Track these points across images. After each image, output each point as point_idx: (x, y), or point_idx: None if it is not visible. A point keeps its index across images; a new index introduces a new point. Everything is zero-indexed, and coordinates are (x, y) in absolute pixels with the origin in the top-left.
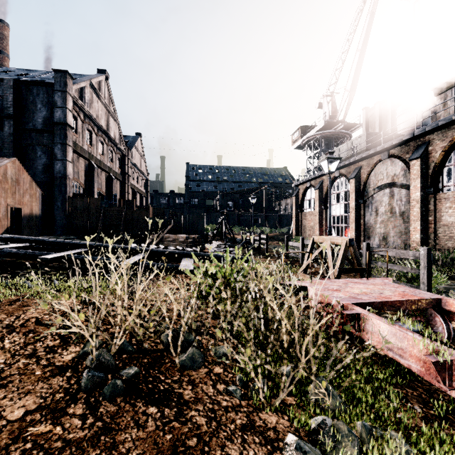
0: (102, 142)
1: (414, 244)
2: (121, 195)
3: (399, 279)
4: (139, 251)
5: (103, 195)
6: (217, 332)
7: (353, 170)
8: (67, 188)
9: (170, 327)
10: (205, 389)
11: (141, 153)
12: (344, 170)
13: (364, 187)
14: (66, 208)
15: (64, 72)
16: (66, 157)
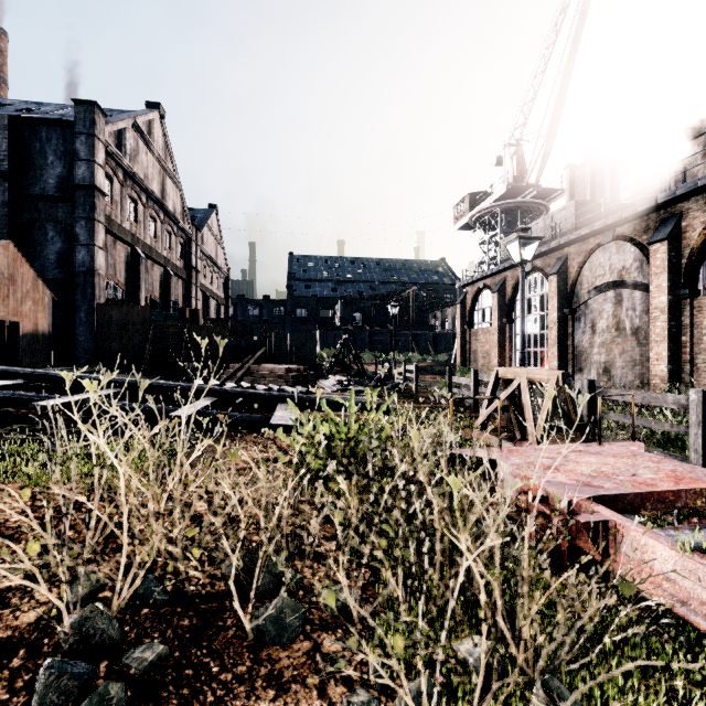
0: (153, 218)
1: (657, 381)
2: (186, 303)
3: (649, 442)
4: (206, 392)
5: (156, 301)
6: (327, 596)
7: (555, 261)
8: (96, 289)
9: (234, 559)
10: (302, 700)
11: (217, 237)
12: (540, 262)
13: (572, 288)
14: (94, 322)
15: (90, 104)
16: (94, 240)
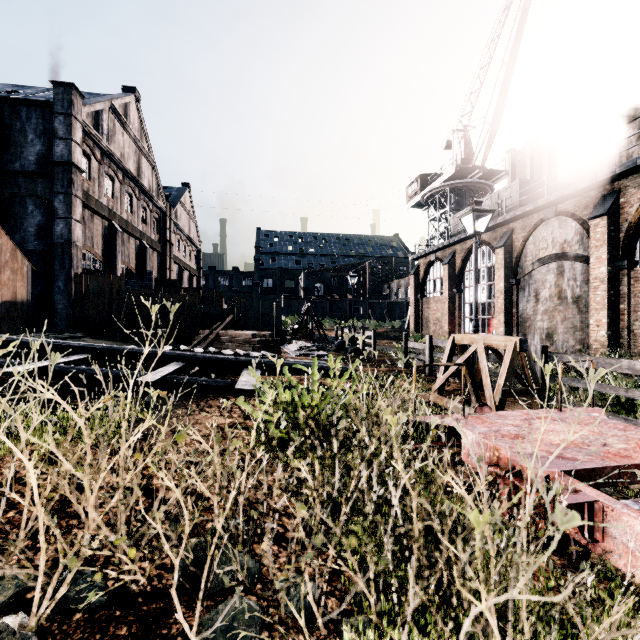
0: (129, 194)
1: (598, 346)
2: (160, 273)
3: (603, 406)
4: (175, 357)
5: (132, 272)
6: None
7: (501, 235)
8: (74, 260)
9: (176, 563)
10: None
11: (189, 213)
12: (487, 236)
13: (517, 260)
14: (72, 291)
15: (68, 86)
16: (72, 214)
